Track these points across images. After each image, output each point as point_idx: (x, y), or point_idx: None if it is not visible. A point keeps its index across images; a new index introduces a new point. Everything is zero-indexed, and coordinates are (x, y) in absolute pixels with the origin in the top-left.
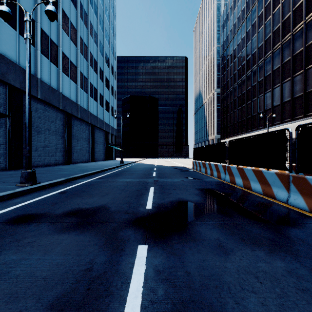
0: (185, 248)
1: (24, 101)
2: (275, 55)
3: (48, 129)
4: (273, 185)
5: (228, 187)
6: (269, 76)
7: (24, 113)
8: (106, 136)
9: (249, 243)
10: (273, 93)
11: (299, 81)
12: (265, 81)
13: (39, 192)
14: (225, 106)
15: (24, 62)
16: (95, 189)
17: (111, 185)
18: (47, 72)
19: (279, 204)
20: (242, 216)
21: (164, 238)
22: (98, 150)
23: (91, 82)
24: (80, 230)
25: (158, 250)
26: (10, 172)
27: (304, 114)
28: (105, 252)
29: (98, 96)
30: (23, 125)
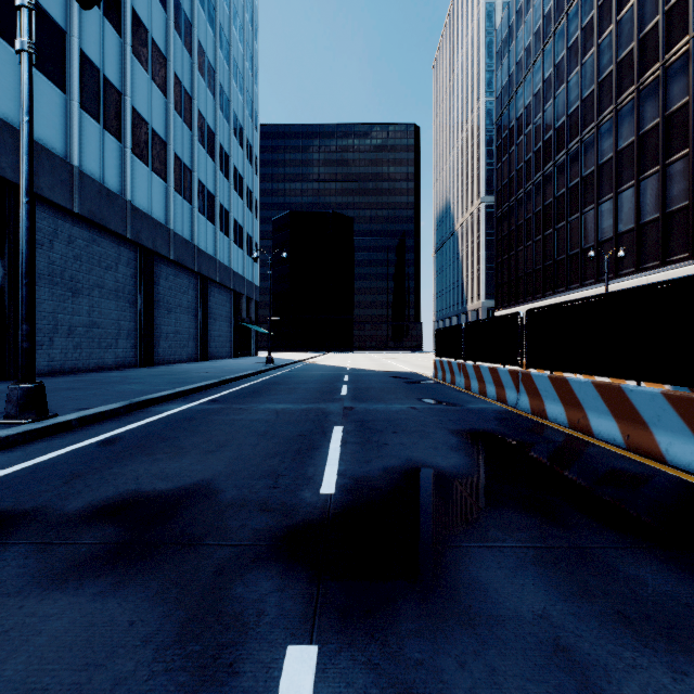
0: (446, 663)
1: (40, 220)
2: (623, 116)
3: (100, 285)
4: (655, 425)
5: (530, 426)
6: (609, 164)
7: (40, 247)
8: (236, 303)
9: (653, 634)
10: (618, 204)
11: (680, 175)
12: (599, 175)
13: (48, 440)
14: (505, 233)
15: (40, 127)
16: (193, 433)
17: (237, 421)
18: (96, 154)
19: (682, 481)
20: (593, 522)
21: (372, 610)
22: (218, 335)
23: (202, 178)
24: (114, 577)
25: (352, 673)
26: (2, 386)
27: (693, 250)
28: (170, 680)
29: (218, 211)
30: (37, 275)
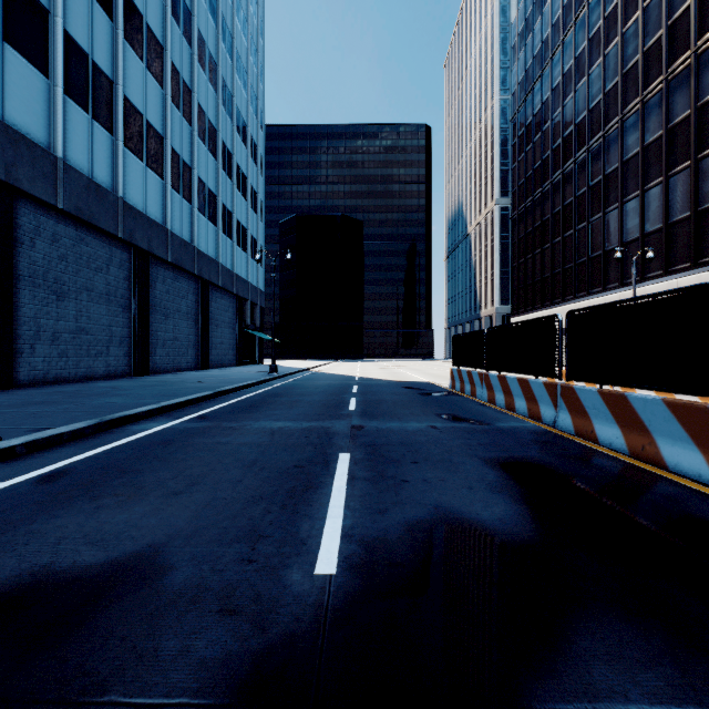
0: None
1: (20, 215)
2: (650, 109)
3: (89, 288)
4: None
5: (580, 454)
6: (635, 160)
7: (20, 245)
8: (239, 308)
9: None
10: (645, 202)
11: None
12: (623, 172)
13: None
14: (522, 236)
15: (19, 113)
16: (163, 463)
17: (223, 445)
18: (84, 146)
19: None
20: None
21: None
22: (220, 342)
23: (202, 176)
24: None
25: None
26: None
27: None
28: None
29: (219, 211)
30: (16, 277)
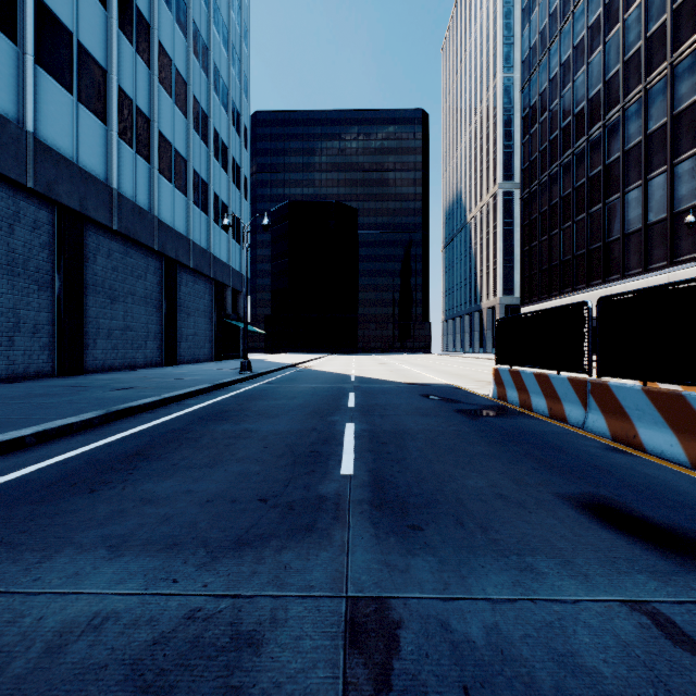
0: None
1: None
2: None
3: None
4: None
5: None
6: (691, 110)
7: None
8: (218, 295)
9: None
10: None
11: None
12: (674, 128)
13: None
14: (535, 216)
15: None
16: None
17: None
18: None
19: None
20: None
21: None
22: (192, 333)
23: (167, 133)
24: None
25: None
26: None
27: None
28: None
29: (191, 179)
30: None
